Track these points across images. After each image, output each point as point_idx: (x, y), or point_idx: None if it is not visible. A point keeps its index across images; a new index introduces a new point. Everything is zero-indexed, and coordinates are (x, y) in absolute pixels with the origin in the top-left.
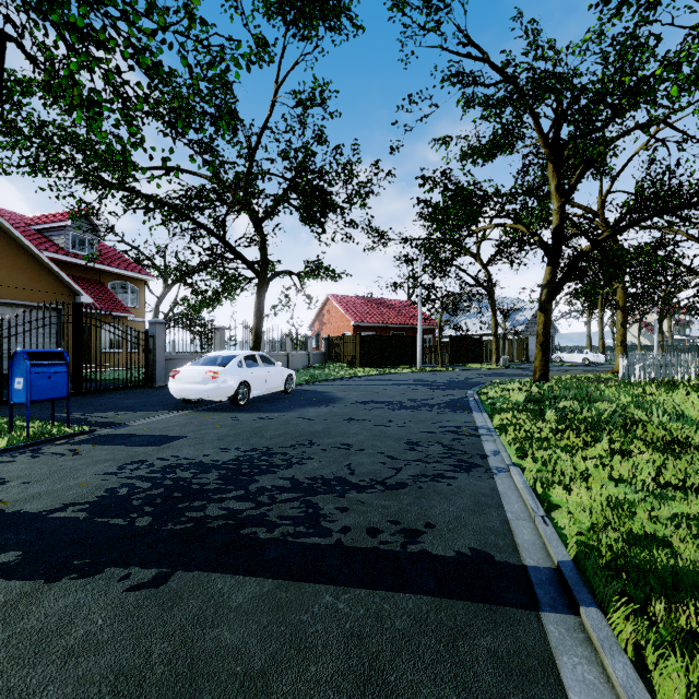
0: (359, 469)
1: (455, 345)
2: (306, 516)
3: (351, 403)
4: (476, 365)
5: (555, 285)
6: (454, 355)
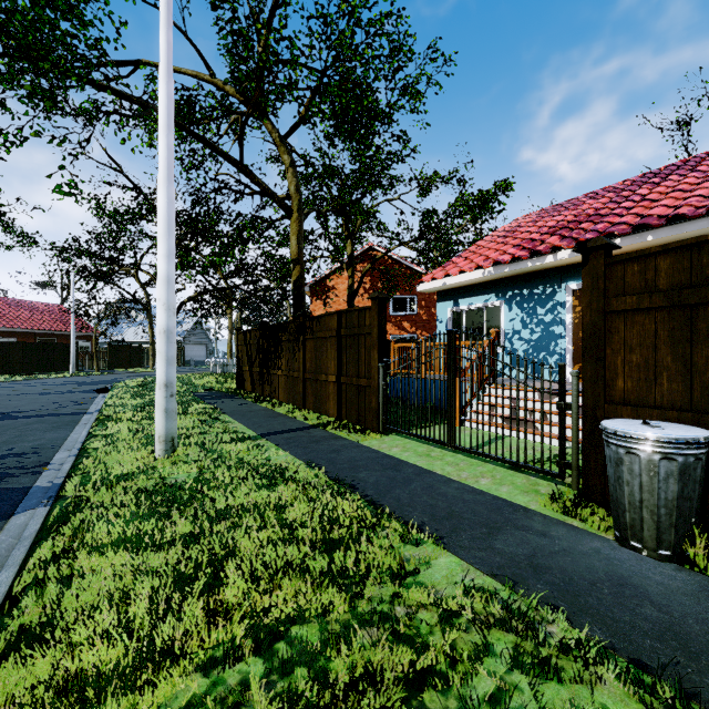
0: (26, 409)
1: (115, 352)
2: (6, 416)
3: (4, 395)
4: (134, 369)
5: None
6: (114, 361)
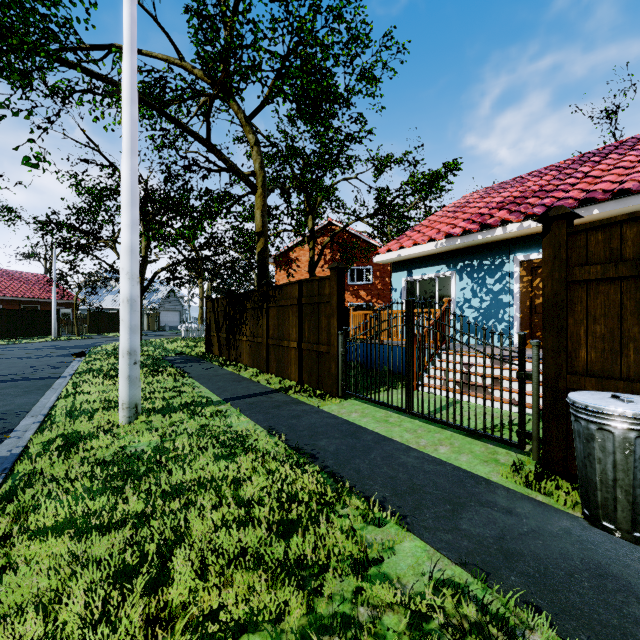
0: (3, 373)
1: (94, 318)
2: None
3: None
4: (113, 334)
5: (144, 288)
6: (93, 326)
